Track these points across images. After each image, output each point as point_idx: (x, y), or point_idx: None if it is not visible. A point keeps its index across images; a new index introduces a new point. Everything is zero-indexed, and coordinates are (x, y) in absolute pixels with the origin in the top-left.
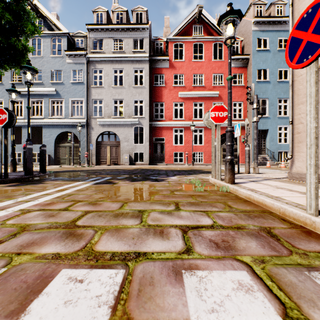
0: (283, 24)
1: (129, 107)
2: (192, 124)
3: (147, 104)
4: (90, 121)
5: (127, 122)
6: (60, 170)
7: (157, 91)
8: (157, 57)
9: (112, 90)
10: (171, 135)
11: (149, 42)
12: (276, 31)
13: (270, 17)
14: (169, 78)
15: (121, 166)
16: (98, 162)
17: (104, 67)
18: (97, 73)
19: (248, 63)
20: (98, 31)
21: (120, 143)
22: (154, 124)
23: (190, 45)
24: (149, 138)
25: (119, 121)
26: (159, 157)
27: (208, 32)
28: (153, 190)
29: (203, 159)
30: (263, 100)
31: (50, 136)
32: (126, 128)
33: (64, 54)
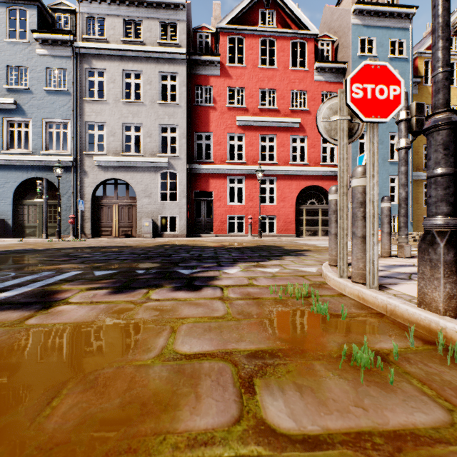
0: (397, 18)
1: (152, 138)
2: (259, 168)
3: (184, 134)
4: (81, 161)
5: (149, 163)
6: (2, 249)
7: (200, 113)
8: (200, 56)
9: (121, 107)
10: (224, 188)
11: (187, 31)
12: (386, 28)
13: (379, 4)
14: (221, 94)
15: (137, 239)
16: (97, 233)
17: (108, 67)
18: (95, 76)
19: (344, 77)
20: (96, 3)
21: (136, 200)
22: (195, 169)
23: (255, 41)
24: (186, 192)
25: (135, 162)
26: (204, 224)
27: (284, 22)
28: (157, 372)
29: (276, 228)
30: (419, 103)
31: (4, 186)
32: (146, 174)
33: (31, 39)
